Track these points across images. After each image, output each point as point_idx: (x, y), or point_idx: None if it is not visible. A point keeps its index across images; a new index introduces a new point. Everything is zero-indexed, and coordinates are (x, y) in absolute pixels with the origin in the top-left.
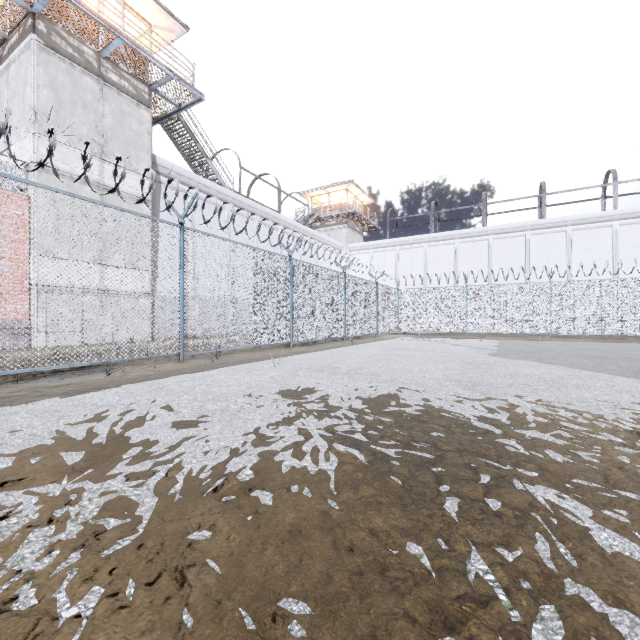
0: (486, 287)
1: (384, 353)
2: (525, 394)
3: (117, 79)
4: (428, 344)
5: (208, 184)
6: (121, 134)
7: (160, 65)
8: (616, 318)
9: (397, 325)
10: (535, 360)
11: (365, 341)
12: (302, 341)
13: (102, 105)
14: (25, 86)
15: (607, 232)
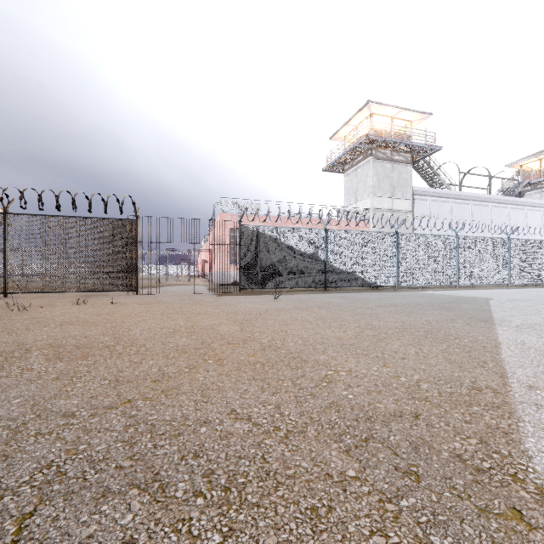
0: None
1: None
2: None
3: (398, 158)
4: None
5: (439, 191)
6: (399, 183)
7: (420, 144)
8: None
9: None
10: None
11: None
12: (516, 284)
13: (392, 173)
14: (366, 178)
15: None
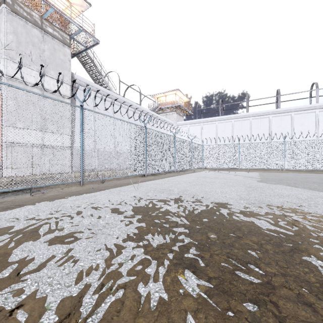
0: (250, 144)
1: (198, 180)
2: (297, 210)
3: (52, 31)
4: (221, 174)
5: (102, 89)
6: (54, 61)
7: (75, 23)
8: (320, 160)
9: (202, 164)
10: (286, 185)
11: (186, 173)
12: (152, 173)
13: (43, 45)
14: None
15: (313, 115)
